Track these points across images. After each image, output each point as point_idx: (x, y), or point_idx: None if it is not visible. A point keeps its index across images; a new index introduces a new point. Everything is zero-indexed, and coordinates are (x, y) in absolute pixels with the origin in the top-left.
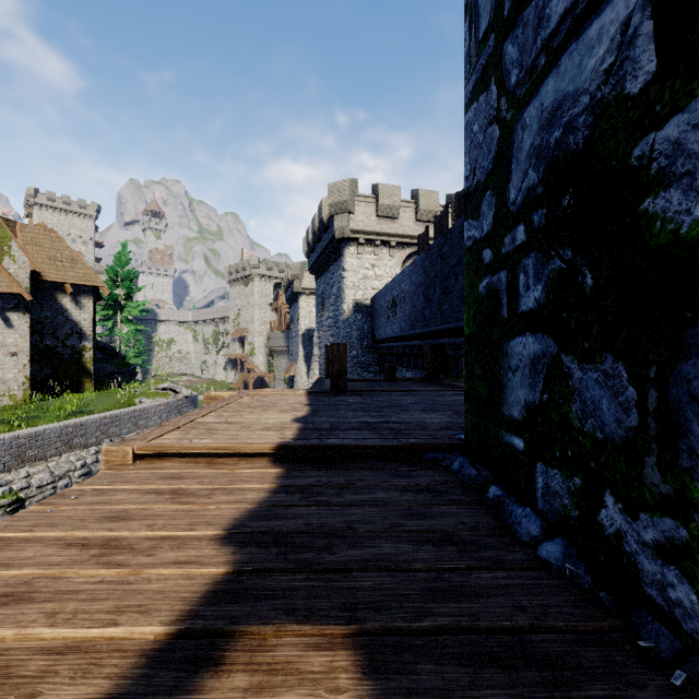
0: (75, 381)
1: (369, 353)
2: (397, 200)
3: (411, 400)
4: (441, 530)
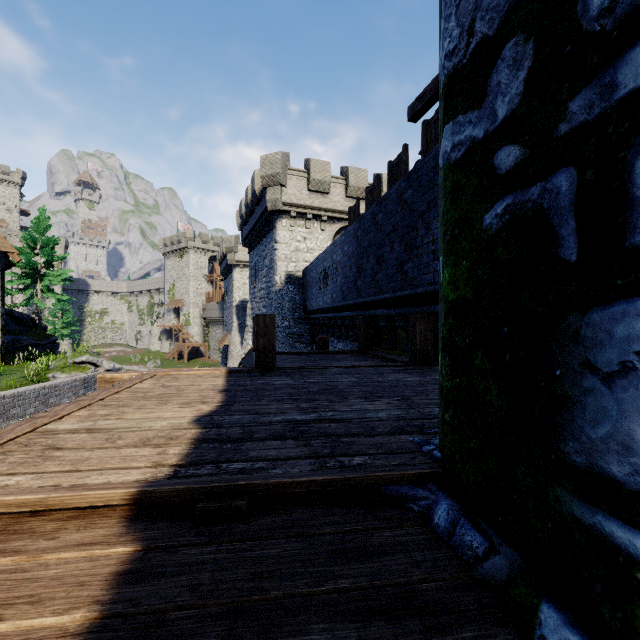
0: None
1: (301, 324)
2: (328, 175)
3: (348, 380)
4: None
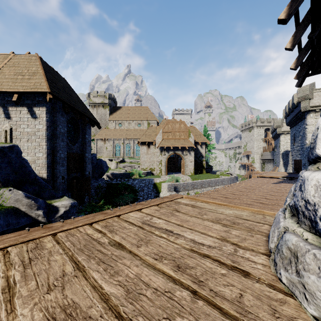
0: (201, 170)
1: None
2: None
3: None
4: None
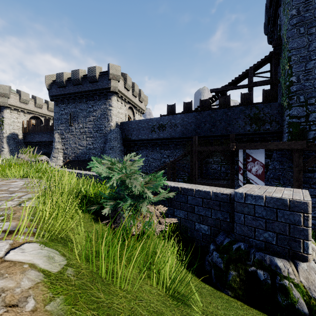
0: None
1: (122, 146)
2: (131, 83)
3: None
4: None
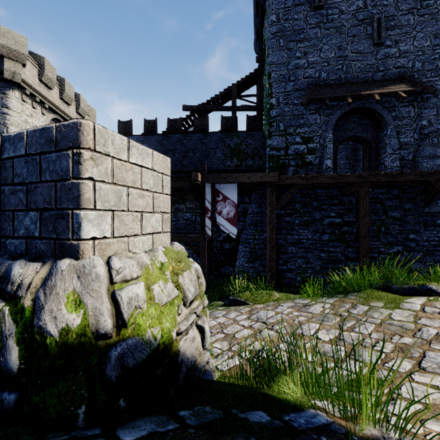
0: None
1: None
2: (55, 77)
3: None
4: None
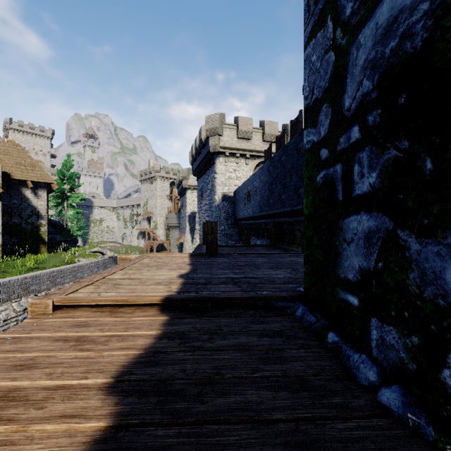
0: (34, 247)
1: (232, 228)
2: (250, 127)
3: (261, 260)
4: (294, 374)
